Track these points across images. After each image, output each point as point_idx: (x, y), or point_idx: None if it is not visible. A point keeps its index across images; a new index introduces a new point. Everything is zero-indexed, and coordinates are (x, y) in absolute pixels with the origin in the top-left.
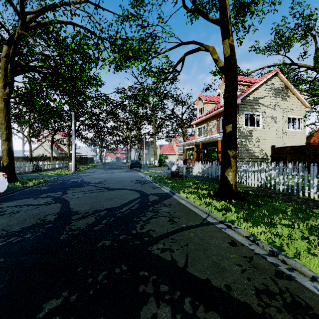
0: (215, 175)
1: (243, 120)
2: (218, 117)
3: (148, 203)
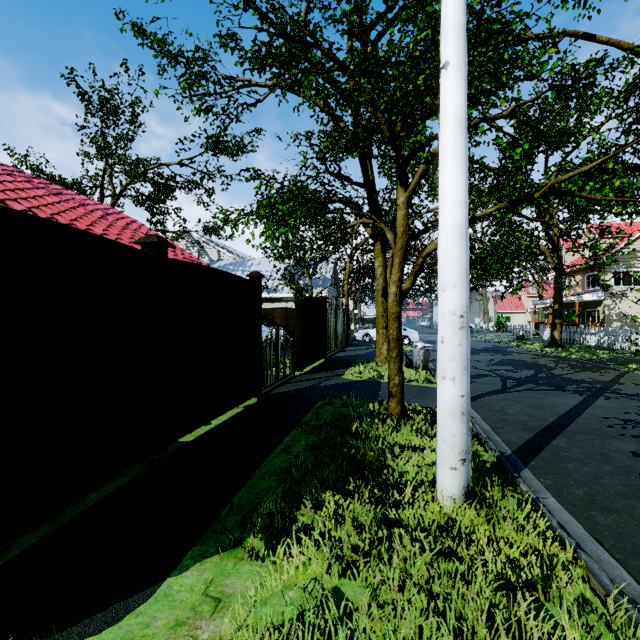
0: (564, 339)
1: (611, 280)
2: (582, 273)
3: (502, 347)
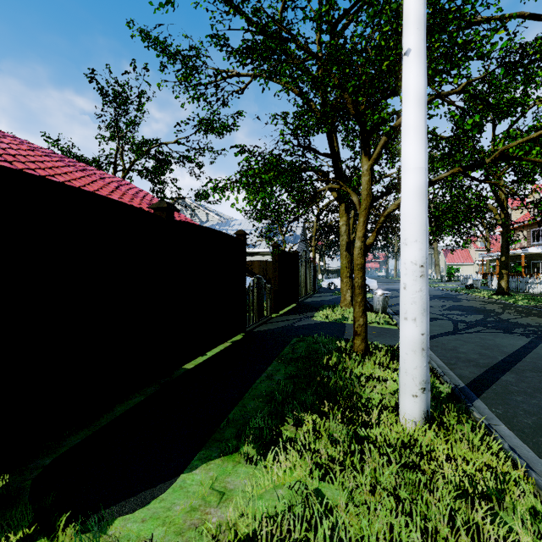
0: (510, 288)
1: None
2: (528, 229)
3: (452, 295)
